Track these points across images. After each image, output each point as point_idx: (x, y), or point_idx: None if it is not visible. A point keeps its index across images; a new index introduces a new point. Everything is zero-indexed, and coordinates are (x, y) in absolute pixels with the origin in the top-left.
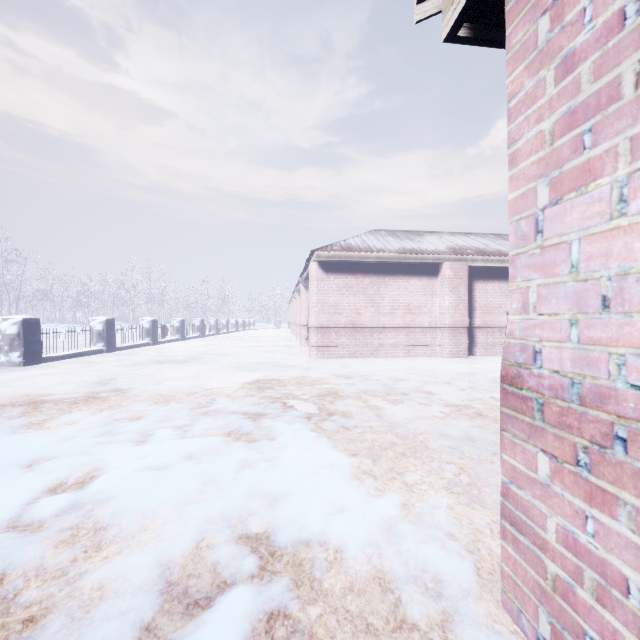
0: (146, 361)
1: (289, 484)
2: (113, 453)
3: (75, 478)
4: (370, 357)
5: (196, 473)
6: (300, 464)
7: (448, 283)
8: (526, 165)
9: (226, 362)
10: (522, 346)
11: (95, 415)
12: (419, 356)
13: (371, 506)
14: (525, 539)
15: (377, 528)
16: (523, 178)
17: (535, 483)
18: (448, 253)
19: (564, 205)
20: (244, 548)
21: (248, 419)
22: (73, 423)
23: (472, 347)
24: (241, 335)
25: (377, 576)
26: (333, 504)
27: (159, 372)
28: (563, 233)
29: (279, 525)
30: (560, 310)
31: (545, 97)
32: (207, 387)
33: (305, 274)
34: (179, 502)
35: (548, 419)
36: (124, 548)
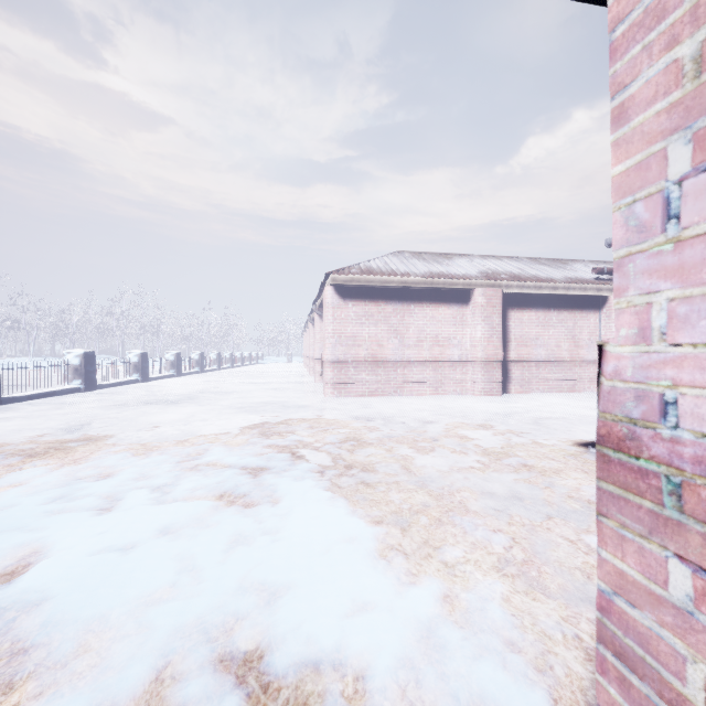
0: (131, 401)
1: (294, 570)
2: (63, 528)
3: (2, 568)
4: (393, 395)
5: (171, 556)
6: (309, 539)
7: (480, 312)
8: (646, 118)
9: (227, 402)
10: (639, 393)
11: (52, 473)
12: (448, 394)
13: (403, 601)
14: (642, 684)
15: (412, 637)
16: (640, 139)
17: (663, 604)
18: (480, 278)
19: None
20: (225, 679)
21: (247, 475)
22: (20, 484)
23: (506, 383)
24: (247, 370)
25: None
26: (352, 599)
27: (144, 415)
28: None
29: (277, 637)
30: None
31: (684, 5)
32: (200, 433)
33: (319, 301)
34: (141, 603)
35: (691, 509)
36: (47, 687)
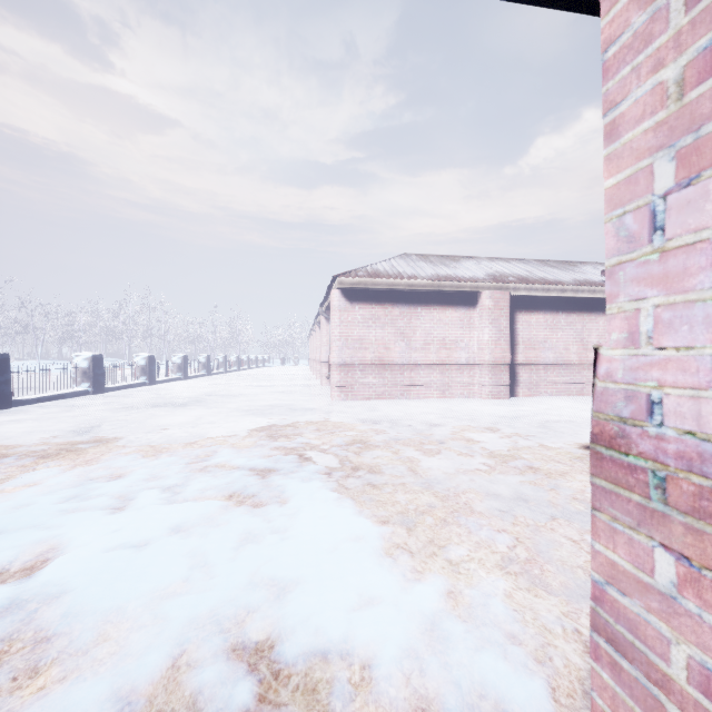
0: (139, 404)
1: (302, 566)
2: (78, 526)
3: (22, 563)
4: (400, 398)
5: (183, 552)
6: (317, 537)
7: (488, 314)
8: (634, 135)
9: (234, 405)
10: (628, 393)
11: (65, 473)
12: (455, 397)
13: (408, 597)
14: (632, 667)
15: (417, 630)
16: (629, 155)
17: (650, 591)
18: (488, 280)
19: (704, 185)
20: (238, 667)
21: (255, 476)
22: (35, 484)
23: (514, 386)
24: (253, 373)
25: (419, 707)
26: (359, 594)
27: (153, 417)
28: (702, 227)
29: (287, 628)
30: (696, 342)
31: (668, 32)
32: (209, 436)
33: (326, 304)
34: (156, 596)
35: (674, 501)
36: (70, 672)
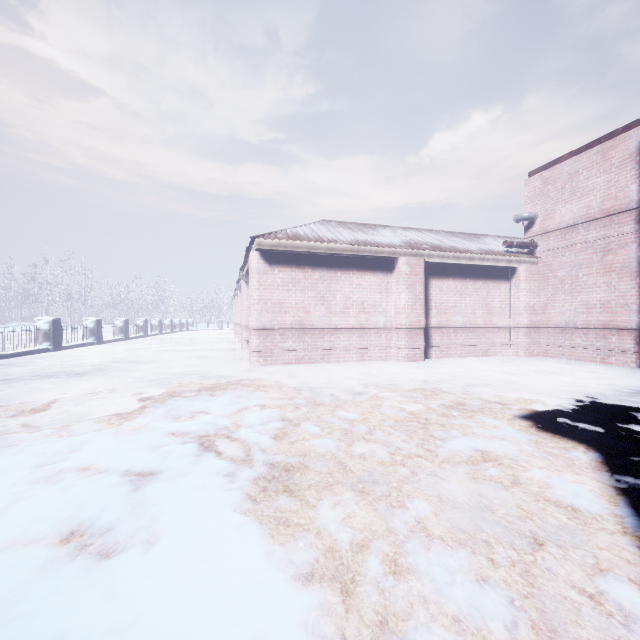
0: (27, 374)
1: None
2: None
3: None
4: (320, 362)
5: None
6: None
7: (404, 280)
8: None
9: (141, 373)
10: None
11: None
12: (373, 360)
13: None
14: None
15: None
16: None
17: None
18: (404, 247)
19: None
20: None
21: (125, 489)
22: None
23: (428, 349)
24: (175, 337)
25: None
26: None
27: (33, 392)
28: None
29: None
30: None
31: None
32: (91, 417)
33: (246, 267)
34: None
35: None
36: None
